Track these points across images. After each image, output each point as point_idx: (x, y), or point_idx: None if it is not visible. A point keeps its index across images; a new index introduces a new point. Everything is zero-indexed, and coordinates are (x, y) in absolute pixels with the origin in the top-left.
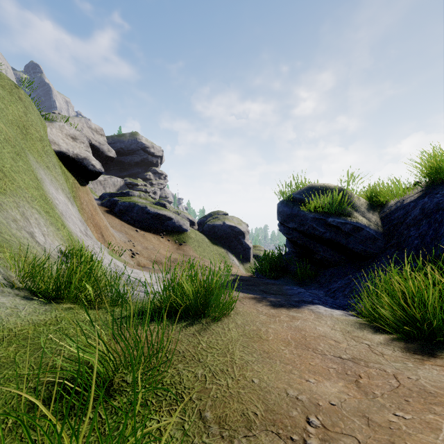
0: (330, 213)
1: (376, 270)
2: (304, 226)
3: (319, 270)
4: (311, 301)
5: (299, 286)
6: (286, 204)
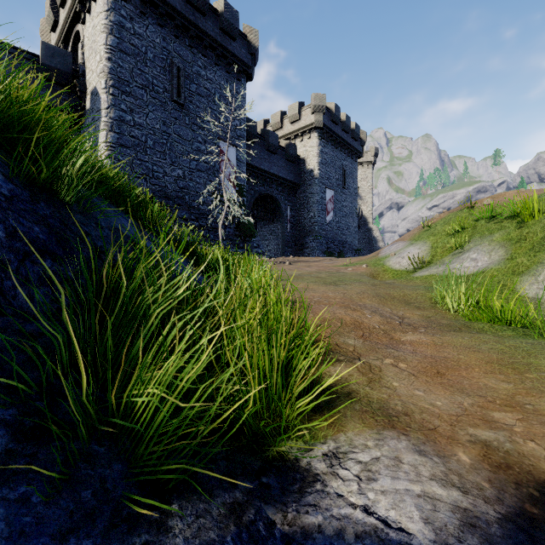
0: None
1: None
2: None
3: None
4: None
5: None
6: None
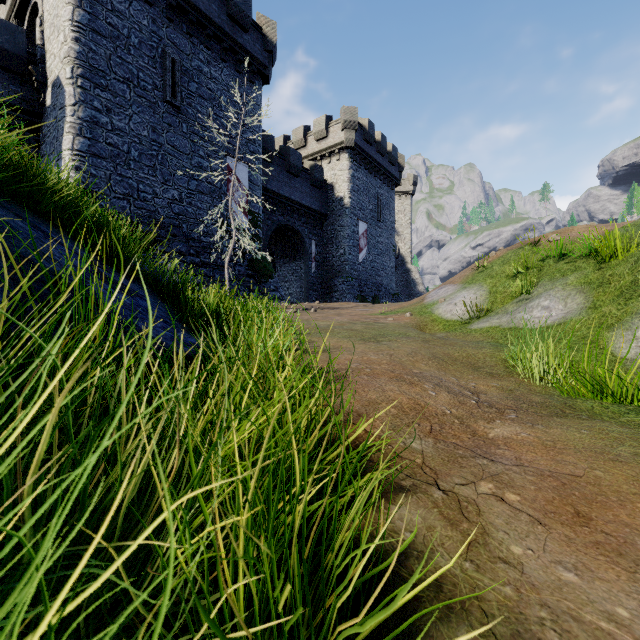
0: None
1: None
2: None
3: None
4: None
5: None
6: None
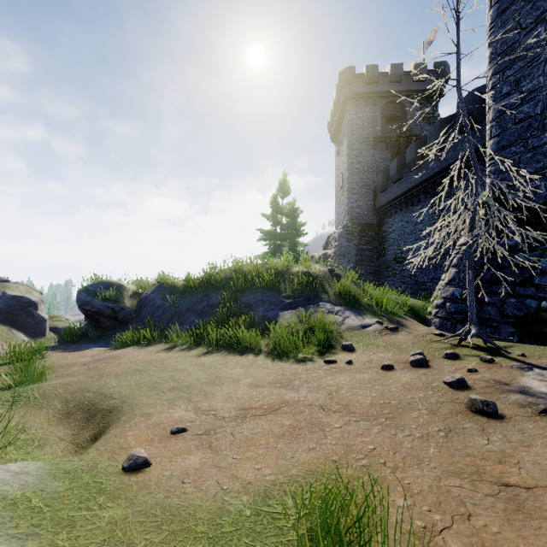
0: (110, 300)
1: (129, 328)
2: (94, 308)
3: (106, 333)
4: (93, 347)
5: (91, 344)
6: (83, 294)
